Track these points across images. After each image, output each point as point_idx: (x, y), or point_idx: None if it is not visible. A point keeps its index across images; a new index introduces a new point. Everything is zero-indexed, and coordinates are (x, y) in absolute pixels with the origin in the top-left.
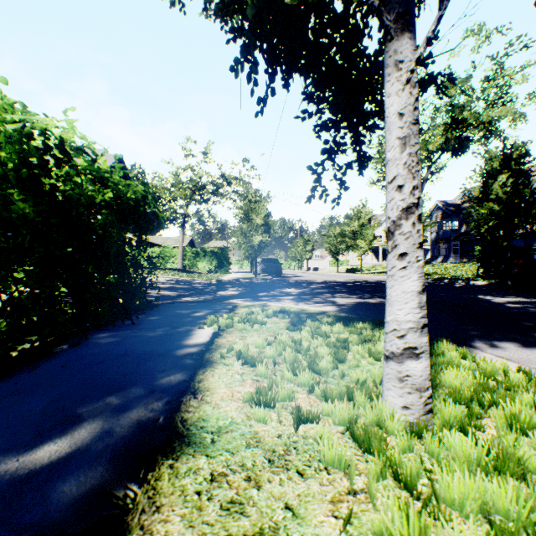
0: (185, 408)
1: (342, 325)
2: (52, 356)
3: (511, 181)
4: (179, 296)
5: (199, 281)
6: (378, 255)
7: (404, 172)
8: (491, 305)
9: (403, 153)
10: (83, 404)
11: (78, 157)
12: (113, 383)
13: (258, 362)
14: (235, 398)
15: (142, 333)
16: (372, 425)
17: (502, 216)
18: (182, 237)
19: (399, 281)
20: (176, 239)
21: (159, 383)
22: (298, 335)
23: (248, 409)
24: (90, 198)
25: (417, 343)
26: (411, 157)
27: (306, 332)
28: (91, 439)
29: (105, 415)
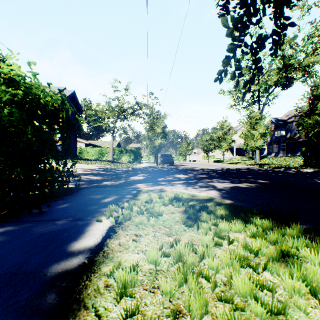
0: None
1: (240, 222)
2: None
3: None
4: (103, 180)
5: (120, 169)
6: (233, 152)
7: None
8: None
9: None
10: None
11: None
12: None
13: None
14: None
15: (38, 228)
16: None
17: None
18: (112, 141)
19: None
20: (109, 143)
21: None
22: (196, 234)
23: None
24: None
25: None
26: None
27: (207, 237)
28: None
29: None
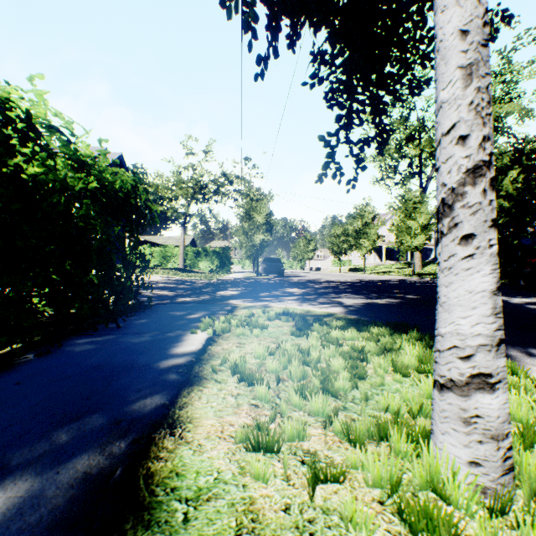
0: (155, 452)
1: (355, 330)
2: (10, 368)
3: (522, 177)
4: (177, 296)
5: (199, 281)
6: (381, 254)
7: (469, 115)
8: (510, 306)
9: (467, 88)
10: (18, 443)
11: (50, 135)
12: (70, 410)
13: (257, 379)
14: (226, 434)
15: (126, 339)
16: (423, 488)
17: (513, 213)
18: (183, 236)
19: (463, 276)
20: (177, 239)
21: (129, 409)
22: (305, 342)
23: (242, 455)
24: (62, 181)
25: (492, 368)
26: (480, 93)
27: (314, 339)
28: (5, 512)
29: (41, 465)
